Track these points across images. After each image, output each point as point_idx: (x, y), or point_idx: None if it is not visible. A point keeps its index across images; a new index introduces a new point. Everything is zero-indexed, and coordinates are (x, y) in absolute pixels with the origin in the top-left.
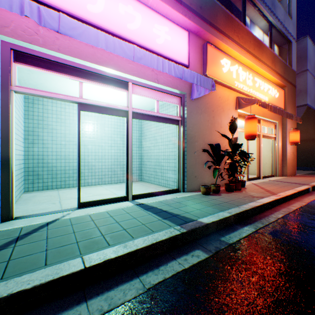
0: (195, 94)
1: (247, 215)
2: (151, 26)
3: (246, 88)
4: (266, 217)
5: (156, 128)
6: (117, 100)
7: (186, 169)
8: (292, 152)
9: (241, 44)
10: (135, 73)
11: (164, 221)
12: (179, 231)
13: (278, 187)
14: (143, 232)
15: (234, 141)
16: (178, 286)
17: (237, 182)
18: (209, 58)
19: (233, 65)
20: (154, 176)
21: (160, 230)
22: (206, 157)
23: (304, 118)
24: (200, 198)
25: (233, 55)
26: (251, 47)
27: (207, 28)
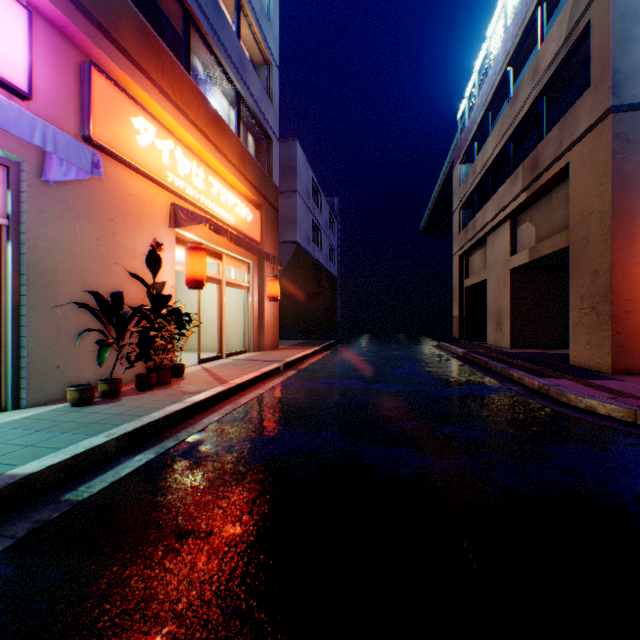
0: (55, 170)
1: (157, 431)
2: None
3: (193, 191)
4: (193, 426)
5: None
6: None
7: (28, 351)
8: (273, 313)
9: (181, 105)
10: None
11: None
12: None
13: (241, 370)
14: None
15: (159, 290)
16: None
17: (160, 369)
18: (102, 103)
19: (163, 138)
20: None
21: None
22: (96, 321)
23: (295, 262)
24: (59, 416)
25: (164, 119)
26: (203, 120)
27: (94, 32)
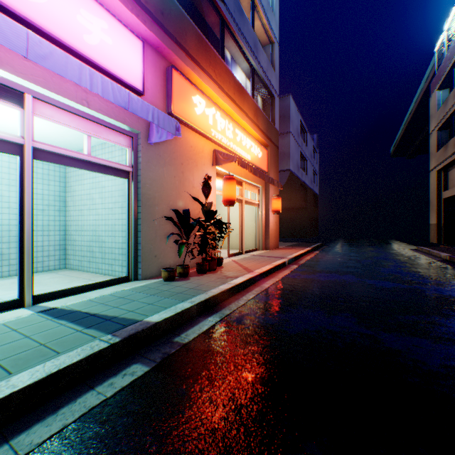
0: (154, 136)
1: (216, 302)
2: (74, 9)
3: (226, 140)
4: (237, 300)
5: (94, 180)
6: (6, 121)
7: (141, 246)
8: (275, 222)
9: (219, 83)
10: (39, 79)
11: (86, 332)
12: (108, 342)
13: (258, 262)
14: (37, 358)
15: (208, 207)
16: (87, 430)
17: (211, 260)
18: (177, 90)
19: (209, 107)
20: (89, 259)
21: (73, 347)
22: (173, 228)
23: (288, 185)
24: (159, 286)
25: (209, 94)
26: (232, 91)
27: (174, 46)
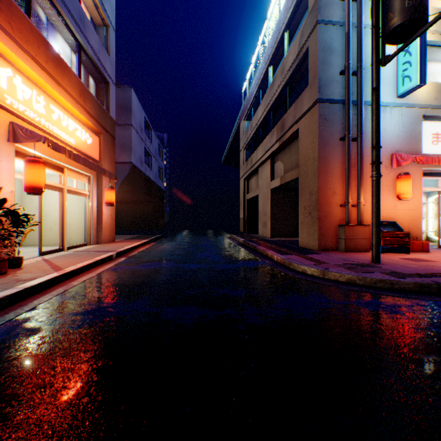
0: None
1: None
2: None
3: (33, 114)
4: (22, 307)
5: None
6: None
7: None
8: (111, 215)
9: (20, 41)
10: None
11: None
12: None
13: (78, 259)
14: None
15: None
16: None
17: None
18: None
19: (1, 65)
20: None
21: None
22: None
23: (131, 177)
24: None
25: (2, 49)
26: (43, 57)
27: None
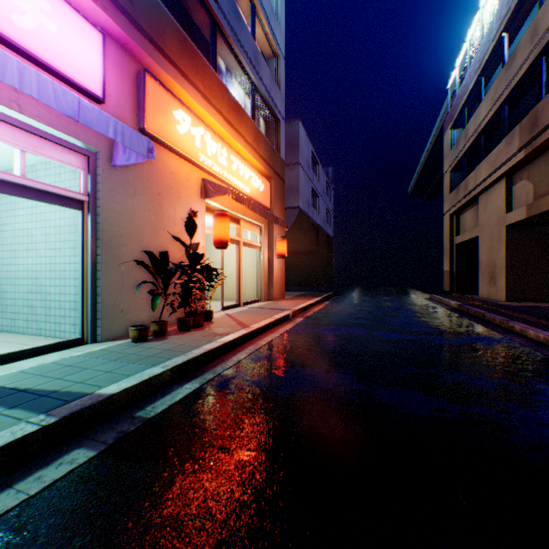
0: (120, 157)
1: (198, 365)
2: None
3: (218, 168)
4: (225, 362)
5: (34, 210)
6: None
7: (102, 298)
8: (280, 268)
9: (209, 97)
10: None
11: (8, 414)
12: (39, 424)
13: (257, 316)
14: None
15: (194, 250)
16: None
17: (196, 314)
18: (152, 101)
19: (196, 126)
20: (27, 317)
21: None
22: (148, 275)
23: (297, 225)
24: (125, 349)
25: (197, 110)
26: (226, 109)
27: (147, 46)
